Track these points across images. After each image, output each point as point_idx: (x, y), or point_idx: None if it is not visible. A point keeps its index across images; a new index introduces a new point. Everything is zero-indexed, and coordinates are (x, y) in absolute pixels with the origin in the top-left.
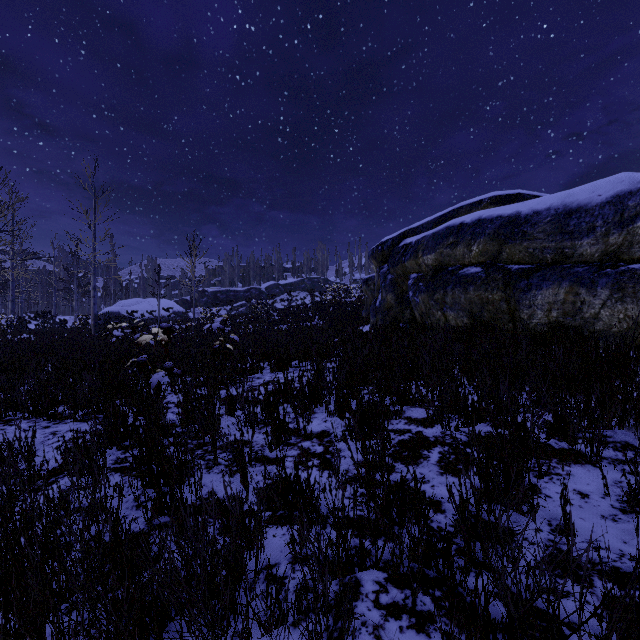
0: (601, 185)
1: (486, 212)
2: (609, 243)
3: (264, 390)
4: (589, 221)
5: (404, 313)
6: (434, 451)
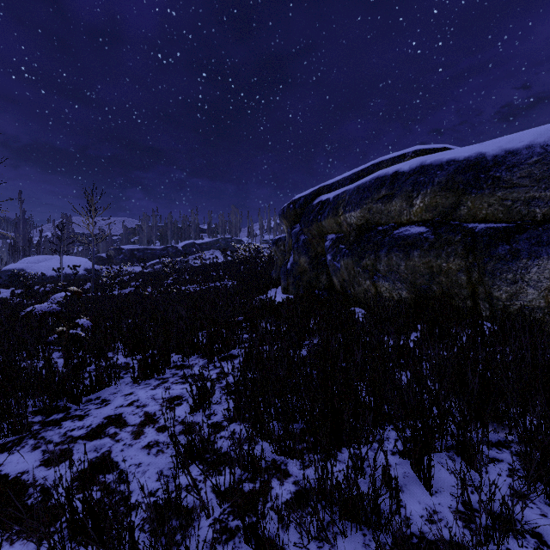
0: None
1: (429, 157)
2: None
3: None
4: None
5: (320, 278)
6: None
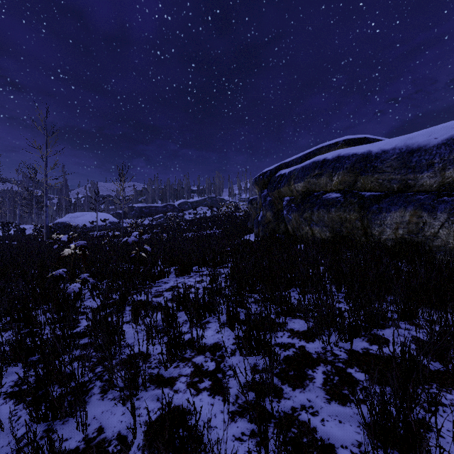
0: (436, 130)
1: (343, 151)
2: (445, 176)
3: (164, 303)
4: (428, 158)
5: (279, 226)
6: (318, 371)
